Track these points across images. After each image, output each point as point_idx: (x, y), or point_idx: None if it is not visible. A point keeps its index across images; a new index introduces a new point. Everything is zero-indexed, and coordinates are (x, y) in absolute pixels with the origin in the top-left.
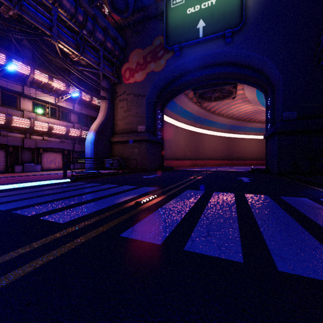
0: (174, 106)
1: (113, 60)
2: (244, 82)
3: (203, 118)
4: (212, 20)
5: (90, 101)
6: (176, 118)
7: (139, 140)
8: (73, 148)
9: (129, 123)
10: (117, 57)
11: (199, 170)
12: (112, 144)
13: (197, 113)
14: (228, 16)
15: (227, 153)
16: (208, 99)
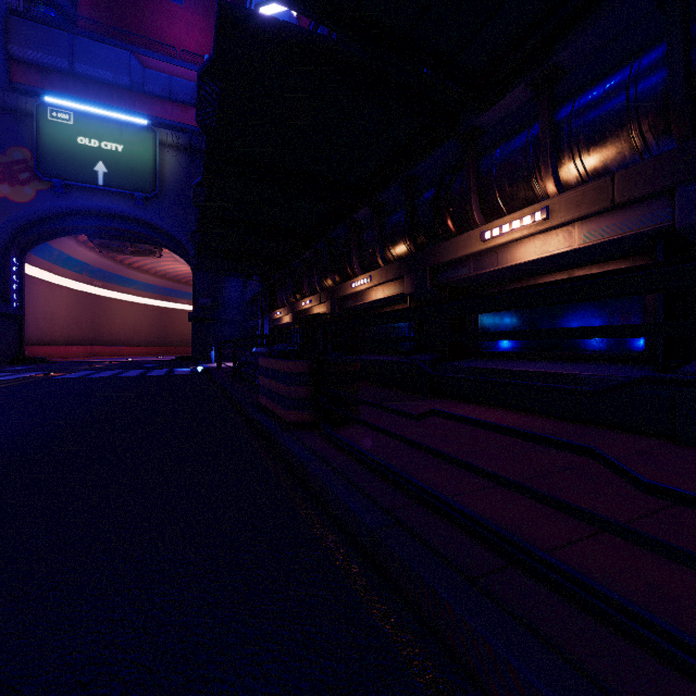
0: (46, 250)
1: None
2: (167, 247)
3: (109, 272)
4: (118, 170)
5: None
6: (50, 269)
7: None
8: None
9: None
10: None
11: (99, 361)
12: None
13: (97, 264)
14: (139, 176)
15: (159, 334)
16: (118, 249)
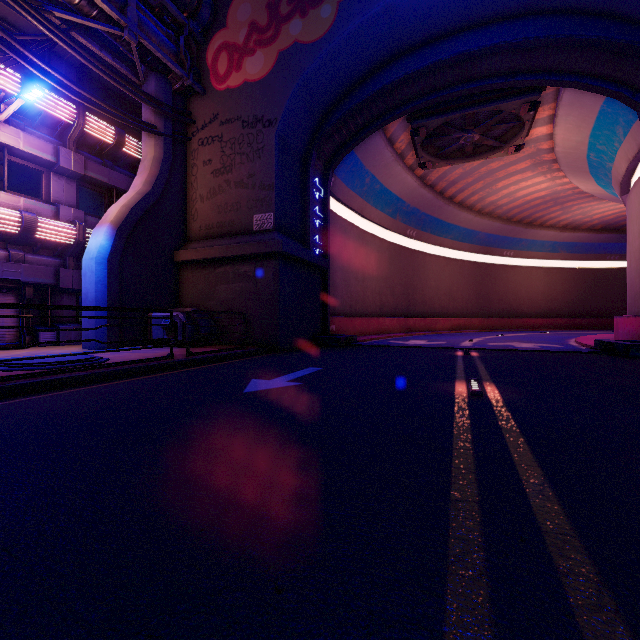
0: (356, 174)
1: (177, 13)
2: (574, 78)
3: (424, 215)
4: None
5: (115, 144)
6: (361, 208)
7: (255, 253)
8: (57, 280)
9: (228, 208)
10: (192, 9)
11: (435, 347)
12: (180, 268)
13: (412, 200)
14: None
15: (478, 301)
16: (447, 154)
